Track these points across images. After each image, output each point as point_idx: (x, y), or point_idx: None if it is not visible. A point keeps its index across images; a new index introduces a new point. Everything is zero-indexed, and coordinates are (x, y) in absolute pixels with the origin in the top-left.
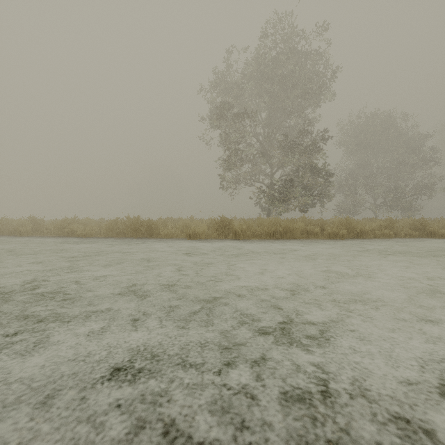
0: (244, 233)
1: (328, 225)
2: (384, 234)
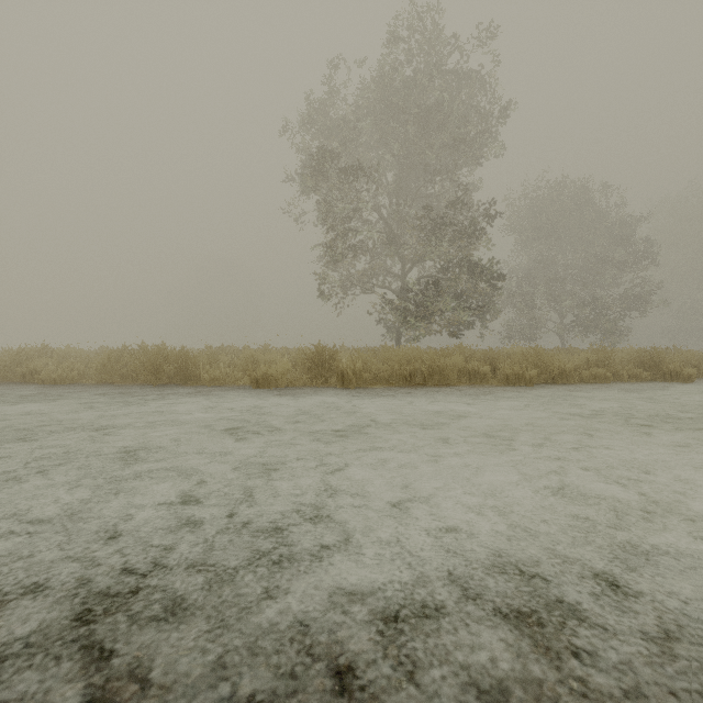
0: (358, 377)
1: (503, 360)
2: (597, 376)
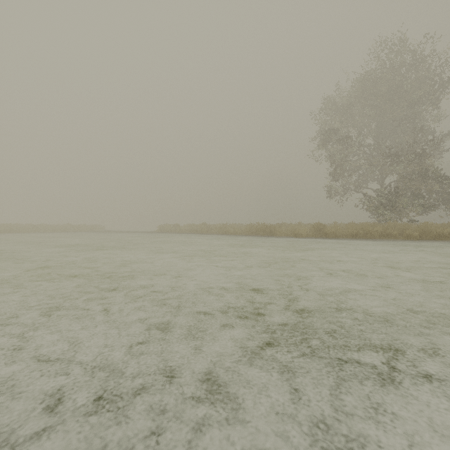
0: (332, 234)
1: (411, 229)
2: None
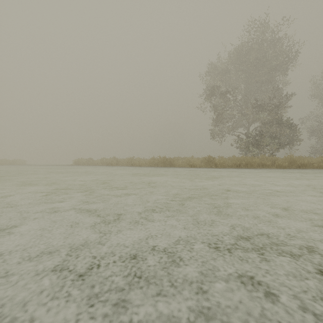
0: (221, 165)
1: (279, 160)
2: (320, 166)
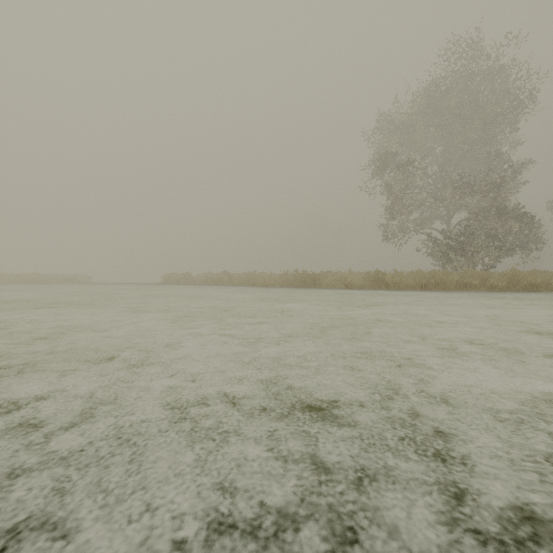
0: (395, 285)
1: (494, 278)
2: None
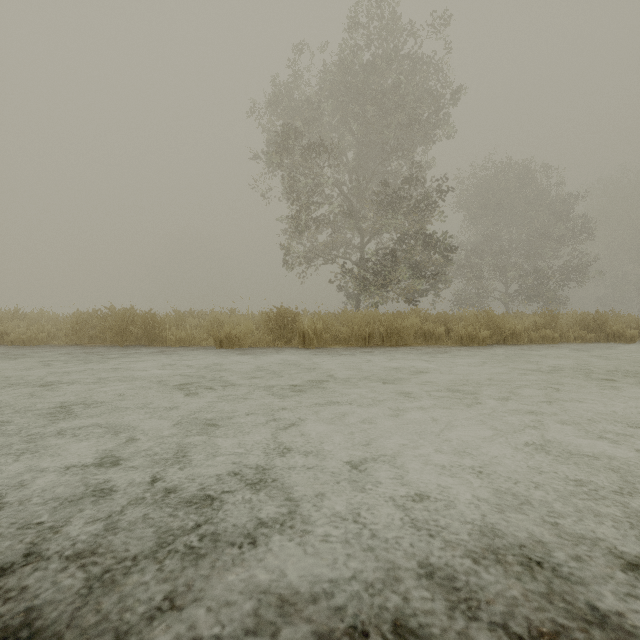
0: (319, 337)
1: (456, 323)
2: (545, 337)
